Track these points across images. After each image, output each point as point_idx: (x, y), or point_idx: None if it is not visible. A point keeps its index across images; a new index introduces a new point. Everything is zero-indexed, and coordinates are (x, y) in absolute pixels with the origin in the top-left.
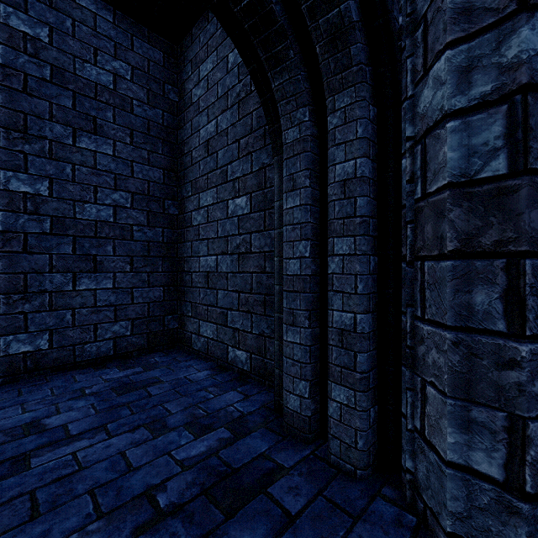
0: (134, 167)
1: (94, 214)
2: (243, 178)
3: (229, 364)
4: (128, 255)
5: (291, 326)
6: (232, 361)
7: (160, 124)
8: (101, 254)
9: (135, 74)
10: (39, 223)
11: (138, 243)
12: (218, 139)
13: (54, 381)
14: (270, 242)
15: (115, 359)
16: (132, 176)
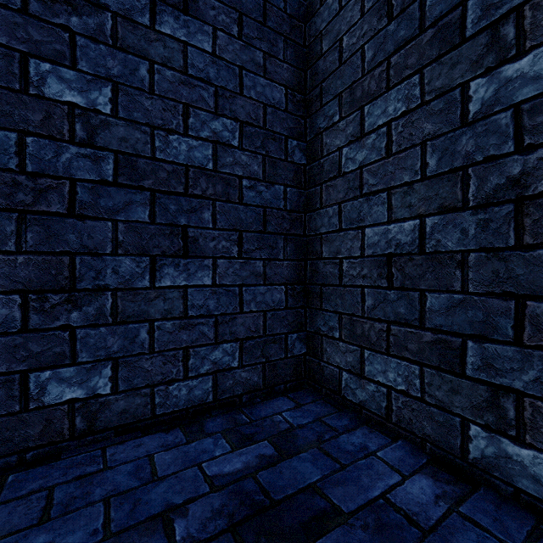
0: (243, 78)
1: (183, 154)
2: None
3: (470, 465)
4: (234, 228)
5: None
6: (485, 464)
7: (281, 10)
8: (194, 224)
9: None
10: (96, 162)
11: (249, 209)
12: None
13: (115, 467)
14: None
15: (215, 408)
16: (240, 94)
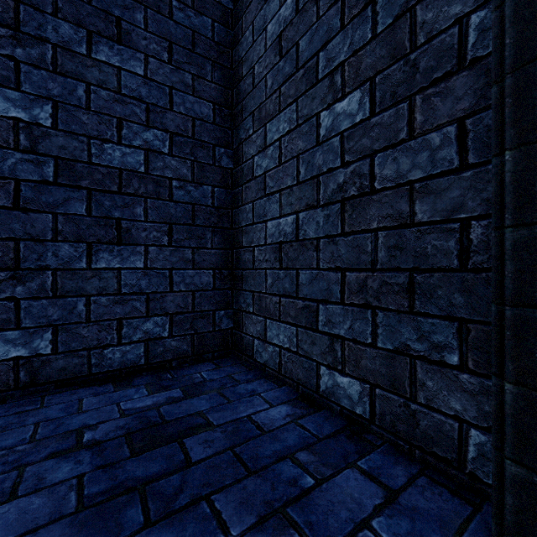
0: (173, 96)
1: (117, 160)
2: (352, 59)
3: (320, 396)
4: (165, 221)
5: None
6: (327, 393)
7: (210, 39)
8: (127, 218)
9: None
10: (38, 166)
11: (179, 205)
12: (300, 20)
13: (50, 406)
14: (427, 158)
15: (147, 370)
16: (170, 109)
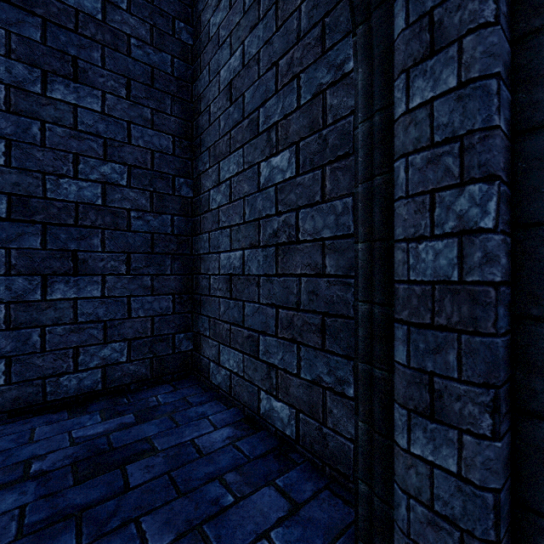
0: (131, 130)
1: (74, 193)
2: (283, 121)
3: (260, 418)
4: (123, 251)
5: (423, 417)
6: (266, 415)
7: (169, 74)
8: (84, 249)
9: (134, 2)
10: None
11: (137, 235)
12: (245, 74)
13: (1, 437)
14: (333, 221)
15: (105, 395)
16: (129, 143)
